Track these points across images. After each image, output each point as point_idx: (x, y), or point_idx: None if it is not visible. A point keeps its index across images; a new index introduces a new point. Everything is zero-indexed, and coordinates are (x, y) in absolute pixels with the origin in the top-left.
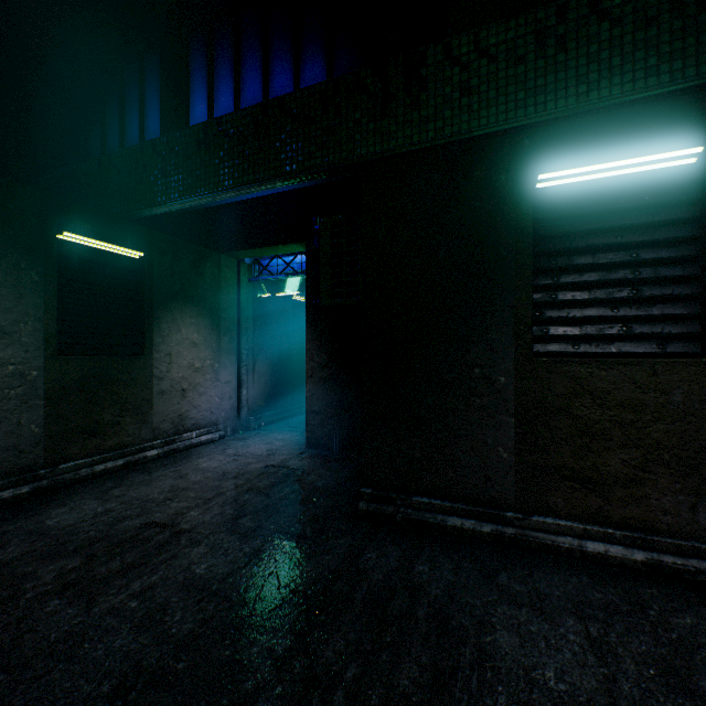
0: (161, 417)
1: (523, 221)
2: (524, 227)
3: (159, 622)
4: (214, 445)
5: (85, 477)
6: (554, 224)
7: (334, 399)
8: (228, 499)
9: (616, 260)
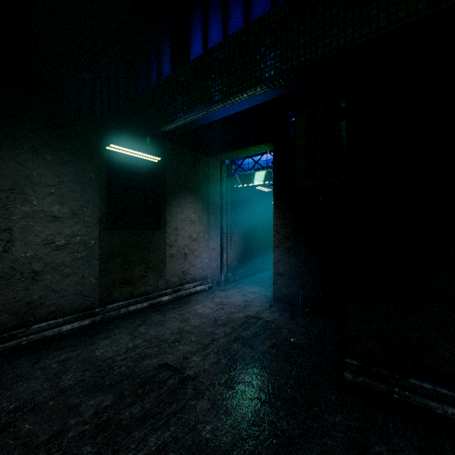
0: (171, 273)
1: None
2: None
3: None
4: (205, 293)
5: (123, 314)
6: None
7: (297, 265)
8: (221, 346)
9: None
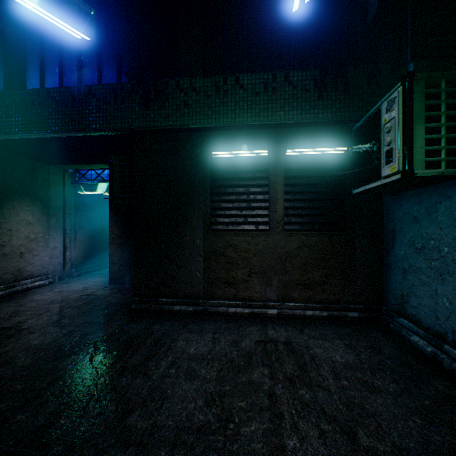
0: (4, 271)
1: (207, 171)
2: (207, 174)
3: (12, 362)
4: (45, 287)
5: None
6: (220, 173)
7: (127, 255)
8: (54, 312)
9: (241, 191)
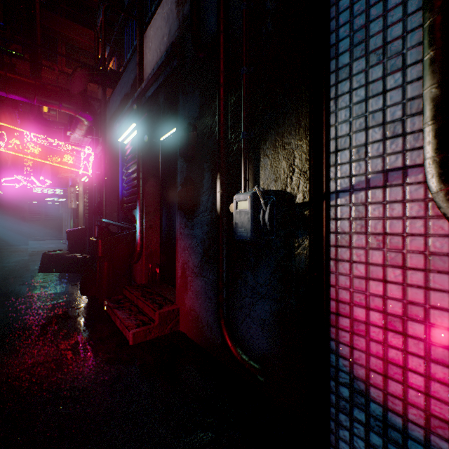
0: None
1: None
2: None
3: None
4: None
5: None
6: None
7: None
8: None
9: (32, 211)
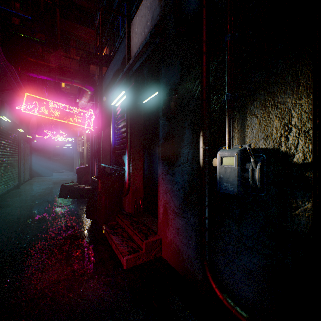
0: None
1: None
2: None
3: None
4: None
5: None
6: None
7: None
8: None
9: (55, 153)
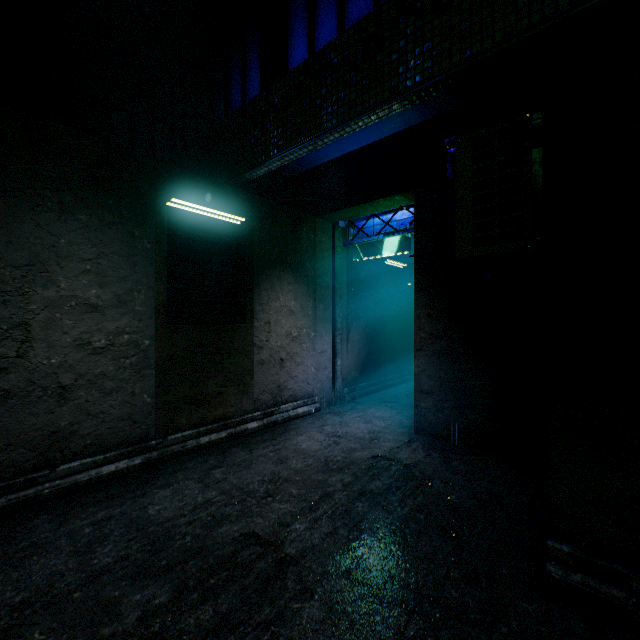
0: (261, 388)
1: None
2: None
3: None
4: (311, 418)
5: (191, 449)
6: None
7: (451, 379)
8: (337, 506)
9: None
